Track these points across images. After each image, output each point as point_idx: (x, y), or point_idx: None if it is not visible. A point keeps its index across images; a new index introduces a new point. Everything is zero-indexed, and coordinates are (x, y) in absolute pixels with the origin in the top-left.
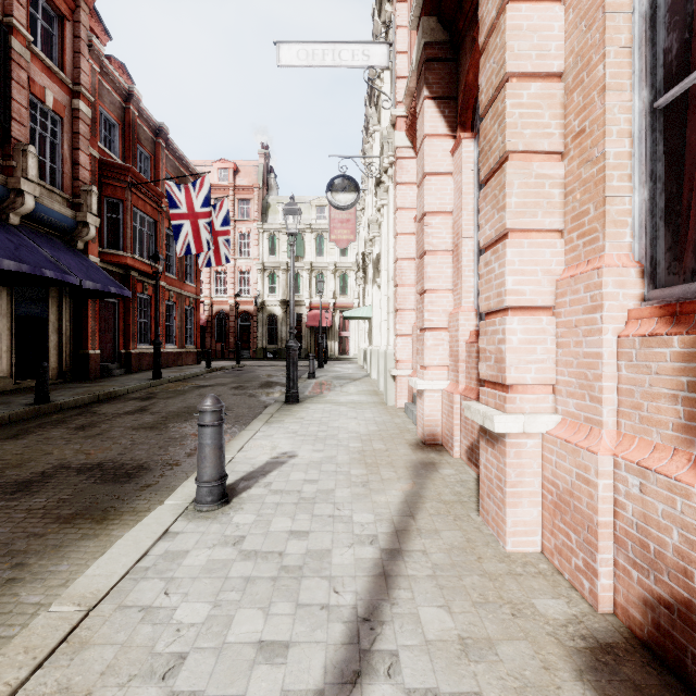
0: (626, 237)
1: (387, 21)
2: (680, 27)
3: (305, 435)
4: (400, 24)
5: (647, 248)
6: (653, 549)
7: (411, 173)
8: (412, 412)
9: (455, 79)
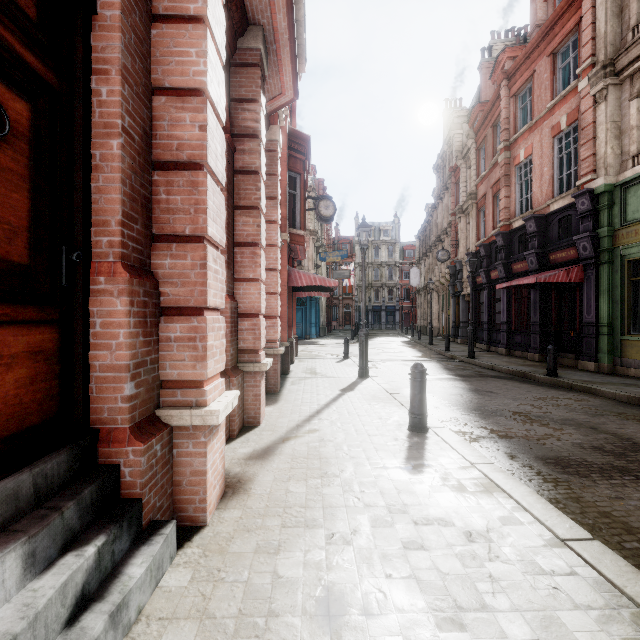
0: None
1: None
2: None
3: (436, 520)
4: None
5: None
6: None
7: None
8: (116, 616)
9: None
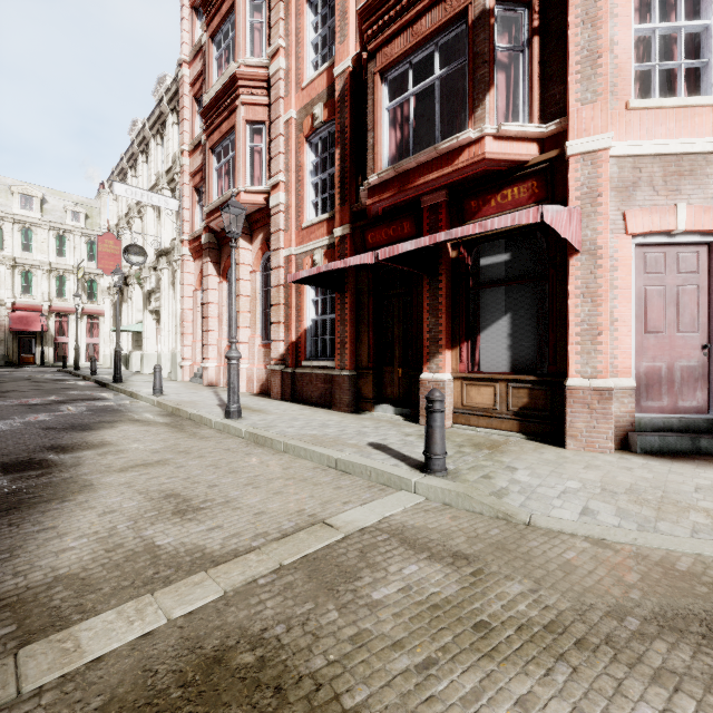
0: (259, 332)
1: (178, 188)
2: (266, 300)
3: None
4: (186, 195)
5: (262, 334)
6: (260, 379)
7: (191, 268)
8: (197, 379)
9: (220, 257)
